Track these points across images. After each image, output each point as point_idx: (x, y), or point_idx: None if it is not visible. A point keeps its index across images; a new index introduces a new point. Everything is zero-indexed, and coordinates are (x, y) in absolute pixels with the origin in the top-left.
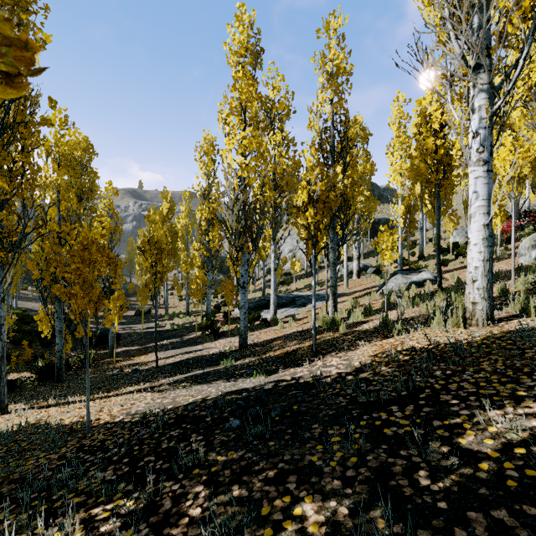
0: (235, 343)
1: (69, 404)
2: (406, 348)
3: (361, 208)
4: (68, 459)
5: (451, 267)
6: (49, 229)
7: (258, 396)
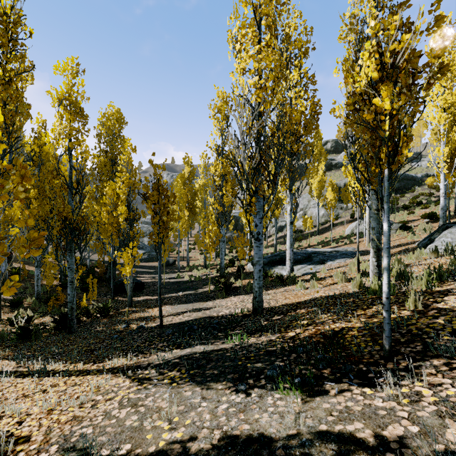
0: (248, 304)
1: (45, 375)
2: None
3: None
4: None
5: None
6: None
7: None
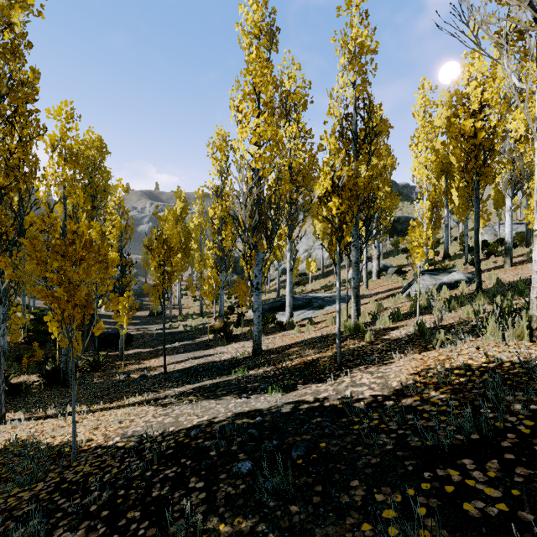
0: (249, 348)
1: (67, 415)
2: (457, 366)
3: (381, 205)
4: (39, 502)
5: (484, 267)
6: (28, 220)
7: (274, 422)
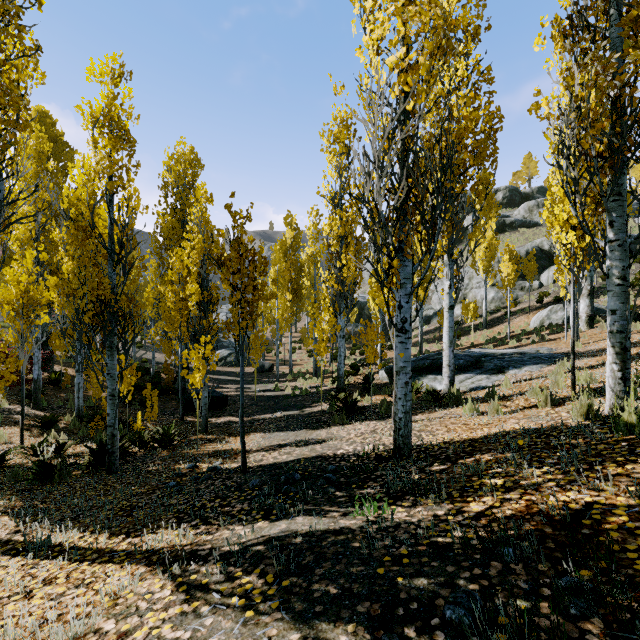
0: (384, 437)
1: (46, 555)
2: None
3: None
4: None
5: None
6: None
7: None
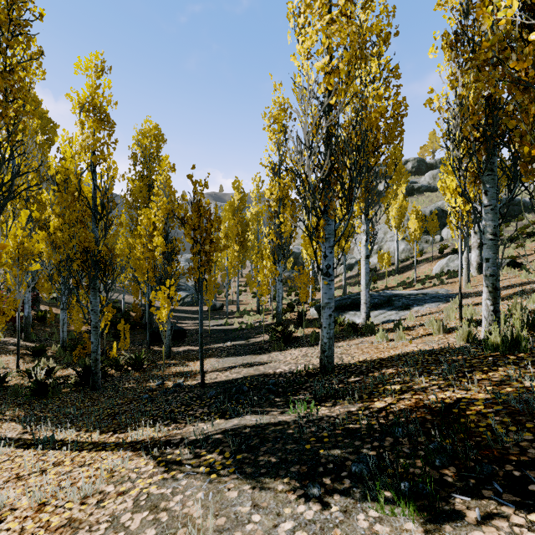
0: (313, 359)
1: (52, 447)
2: None
3: None
4: None
5: None
6: None
7: None
